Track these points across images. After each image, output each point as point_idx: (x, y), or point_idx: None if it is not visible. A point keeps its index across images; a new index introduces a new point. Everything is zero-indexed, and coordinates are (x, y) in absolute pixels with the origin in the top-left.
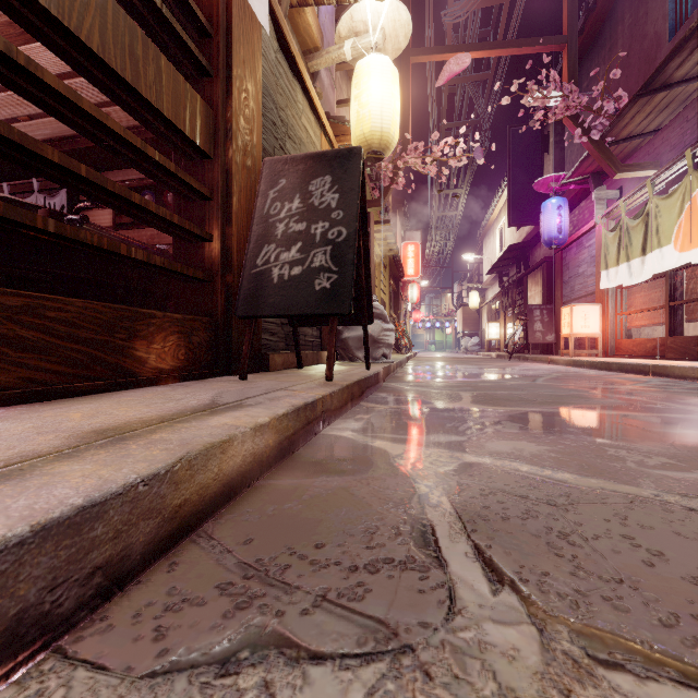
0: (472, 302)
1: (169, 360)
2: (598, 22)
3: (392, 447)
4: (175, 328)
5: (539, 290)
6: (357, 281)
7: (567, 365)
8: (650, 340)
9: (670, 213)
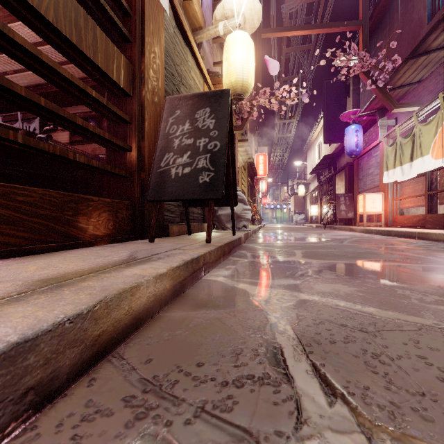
0: (300, 192)
1: (102, 229)
2: (381, 12)
3: (250, 288)
4: (106, 208)
5: (343, 184)
6: (227, 178)
7: (362, 232)
8: (415, 216)
9: (428, 134)
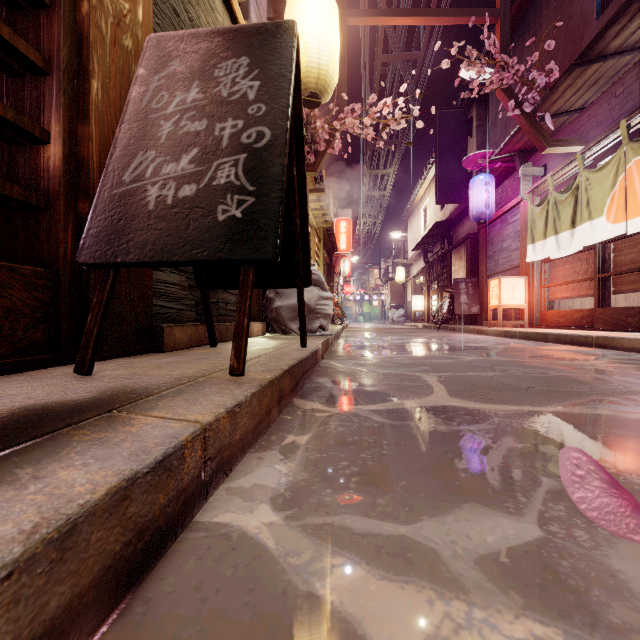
0: (399, 277)
1: None
2: (522, 7)
3: (383, 615)
4: None
5: (463, 265)
6: (289, 227)
7: (498, 336)
8: (577, 311)
9: (602, 185)
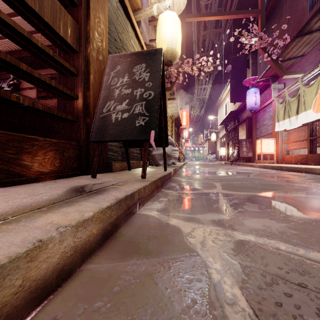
0: (213, 138)
1: (48, 166)
2: (273, 5)
3: (183, 225)
4: (52, 147)
5: (244, 132)
6: (159, 123)
7: (260, 168)
8: (300, 156)
9: (311, 94)
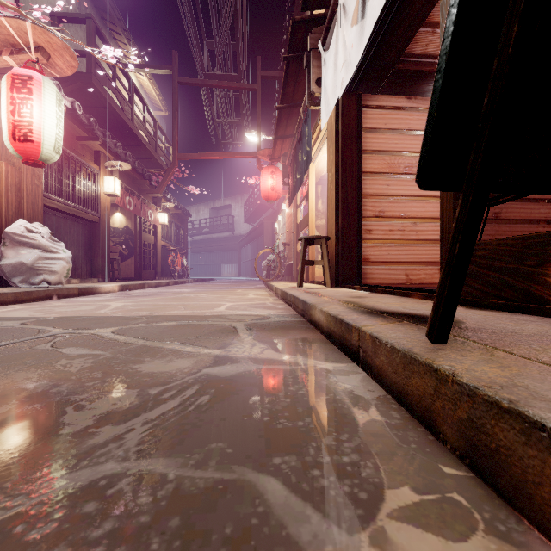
0: None
1: None
2: None
3: (273, 354)
4: None
5: None
6: None
7: None
8: None
9: None
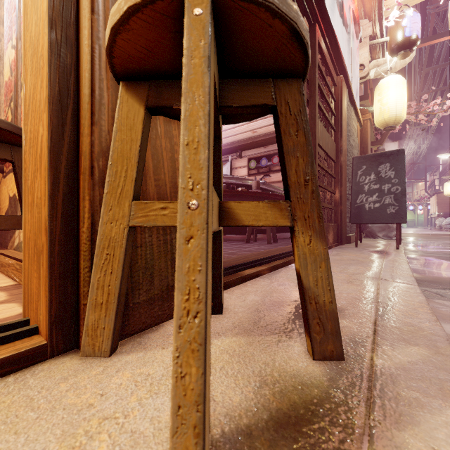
0: (447, 190)
1: (331, 239)
2: None
3: (442, 272)
4: (332, 228)
5: None
6: None
7: None
8: None
9: None
